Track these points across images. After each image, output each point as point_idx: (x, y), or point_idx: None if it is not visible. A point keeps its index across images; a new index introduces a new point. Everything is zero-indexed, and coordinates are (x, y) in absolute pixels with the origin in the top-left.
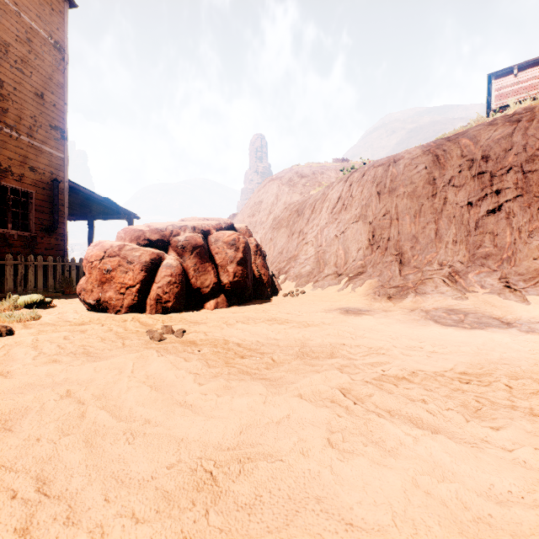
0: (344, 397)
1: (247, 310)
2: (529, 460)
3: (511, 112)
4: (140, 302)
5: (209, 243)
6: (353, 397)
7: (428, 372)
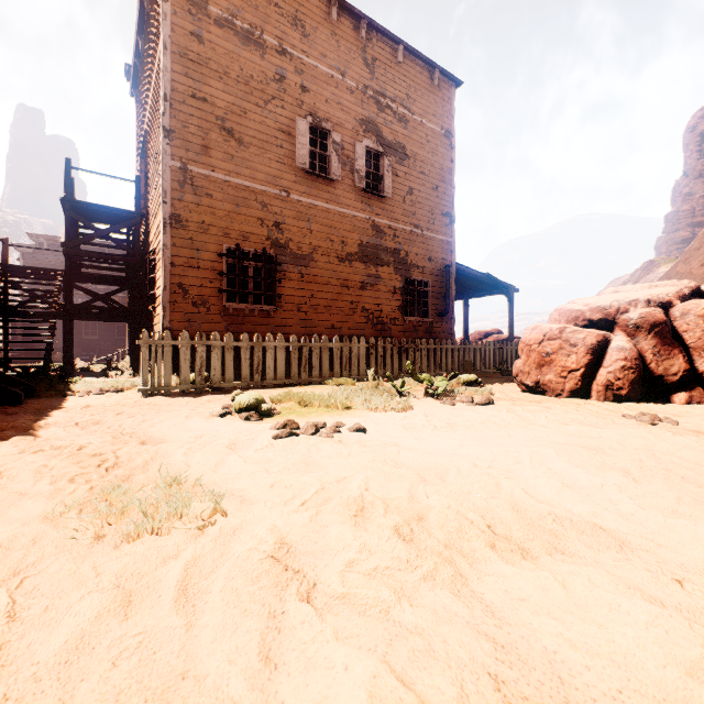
0: None
1: None
2: None
3: None
4: (583, 387)
5: (669, 319)
6: None
7: None
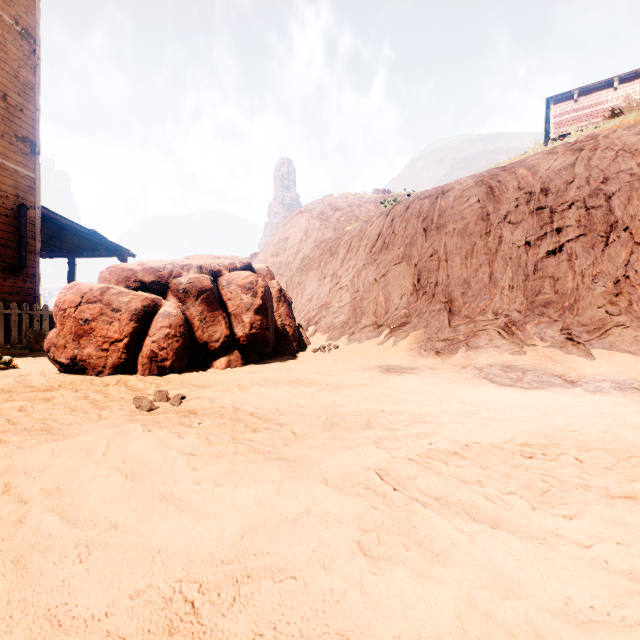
0: (381, 482)
1: (266, 369)
2: (611, 559)
3: (573, 140)
4: (129, 361)
5: (219, 287)
6: (392, 480)
7: (484, 445)
